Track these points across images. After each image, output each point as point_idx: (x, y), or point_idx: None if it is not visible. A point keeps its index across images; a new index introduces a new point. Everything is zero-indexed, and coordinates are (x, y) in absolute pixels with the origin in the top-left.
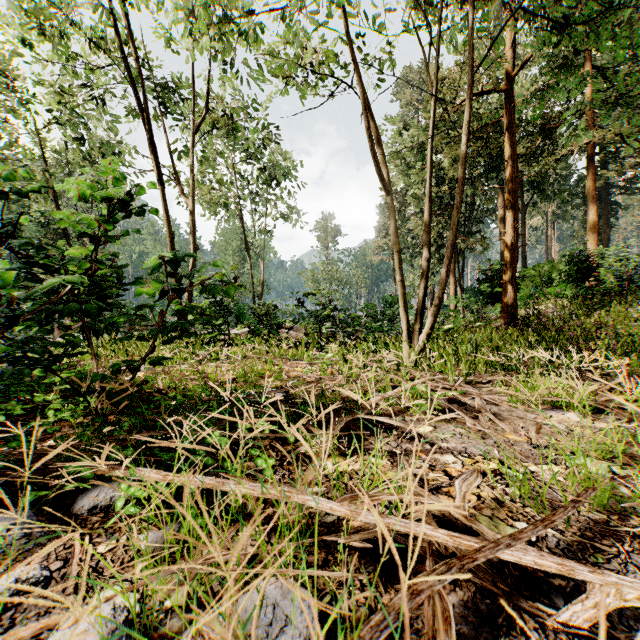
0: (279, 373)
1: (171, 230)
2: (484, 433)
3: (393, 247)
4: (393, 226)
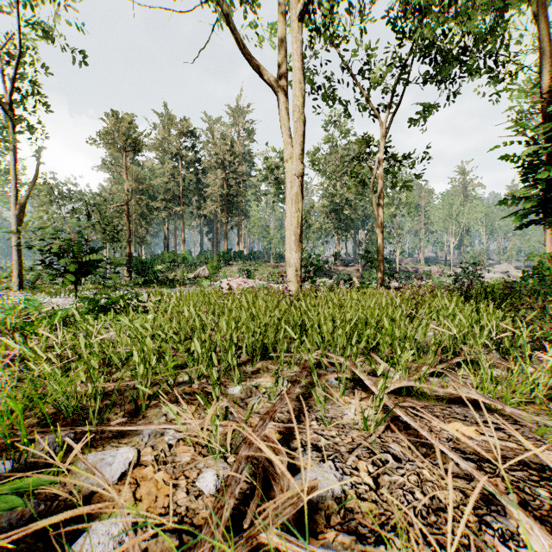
0: None
1: None
2: None
3: None
4: None
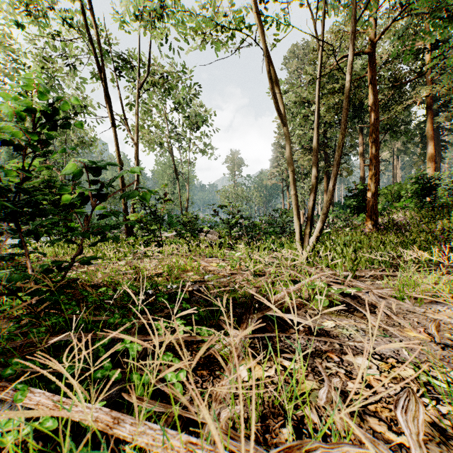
0: (198, 268)
1: (120, 160)
2: (384, 329)
3: (288, 167)
4: (288, 151)
